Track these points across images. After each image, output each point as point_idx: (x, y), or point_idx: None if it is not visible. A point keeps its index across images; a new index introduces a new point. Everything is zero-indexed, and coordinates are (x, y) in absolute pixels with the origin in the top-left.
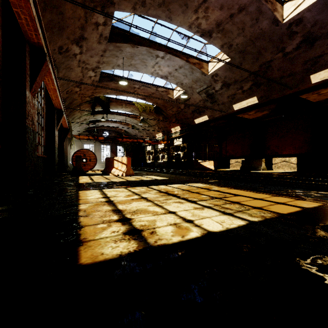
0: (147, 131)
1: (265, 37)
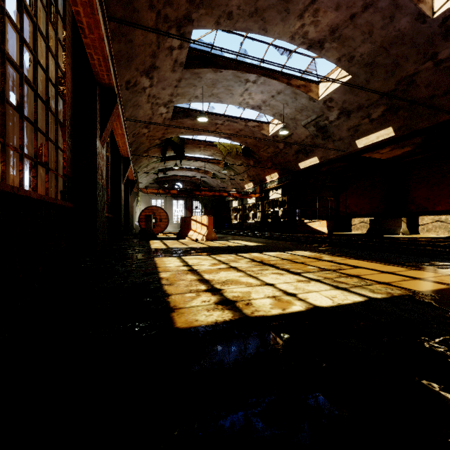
0: (233, 181)
1: (405, 40)
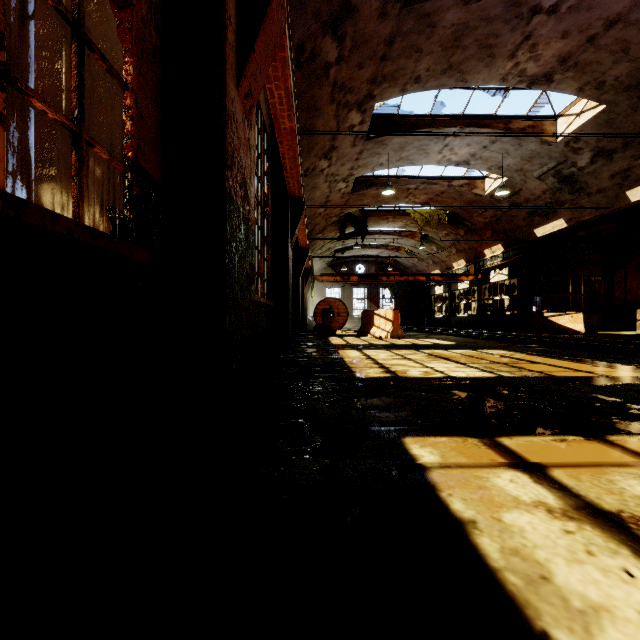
0: (436, 258)
1: None
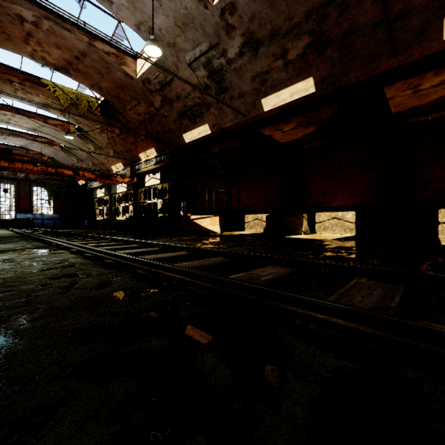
0: (95, 159)
1: None
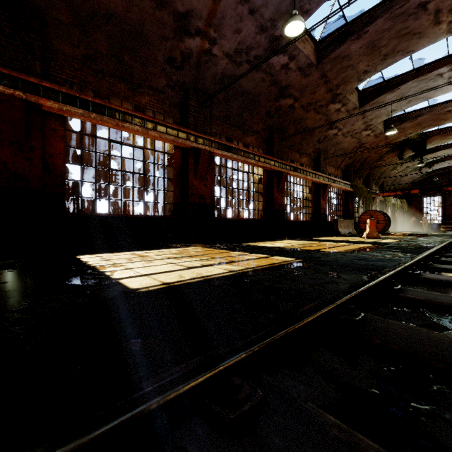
0: None
1: None
